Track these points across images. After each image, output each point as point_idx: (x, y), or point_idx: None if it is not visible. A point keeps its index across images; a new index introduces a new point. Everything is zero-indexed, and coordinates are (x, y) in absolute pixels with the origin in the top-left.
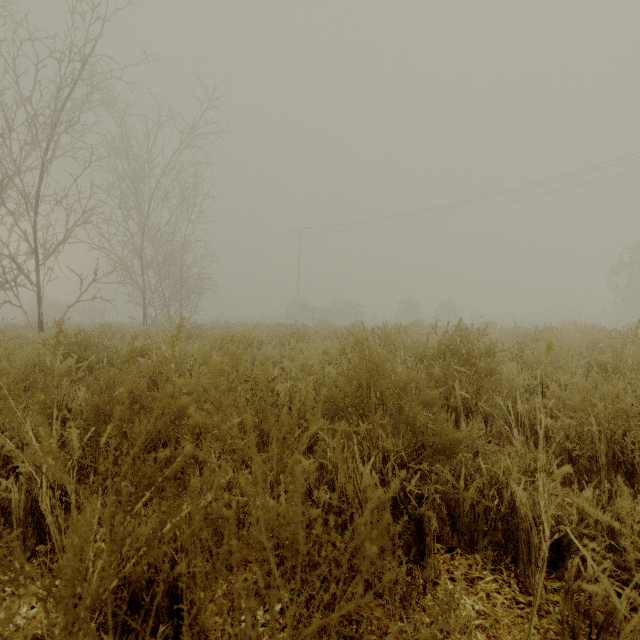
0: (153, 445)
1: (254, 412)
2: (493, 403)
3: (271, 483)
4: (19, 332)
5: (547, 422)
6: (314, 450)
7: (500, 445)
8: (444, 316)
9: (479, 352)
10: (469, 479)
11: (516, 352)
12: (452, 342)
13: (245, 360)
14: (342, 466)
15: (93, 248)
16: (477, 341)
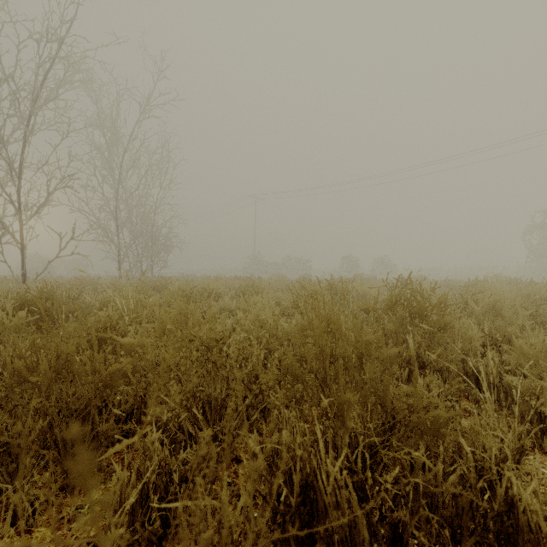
0: (88, 412)
1: (200, 375)
2: (449, 358)
3: (219, 454)
4: (1, 284)
5: (507, 379)
6: (267, 409)
7: (460, 403)
8: (380, 270)
9: (431, 305)
10: (447, 460)
11: (461, 304)
12: (403, 295)
13: (196, 315)
14: (300, 454)
15: (74, 210)
16: (430, 295)
